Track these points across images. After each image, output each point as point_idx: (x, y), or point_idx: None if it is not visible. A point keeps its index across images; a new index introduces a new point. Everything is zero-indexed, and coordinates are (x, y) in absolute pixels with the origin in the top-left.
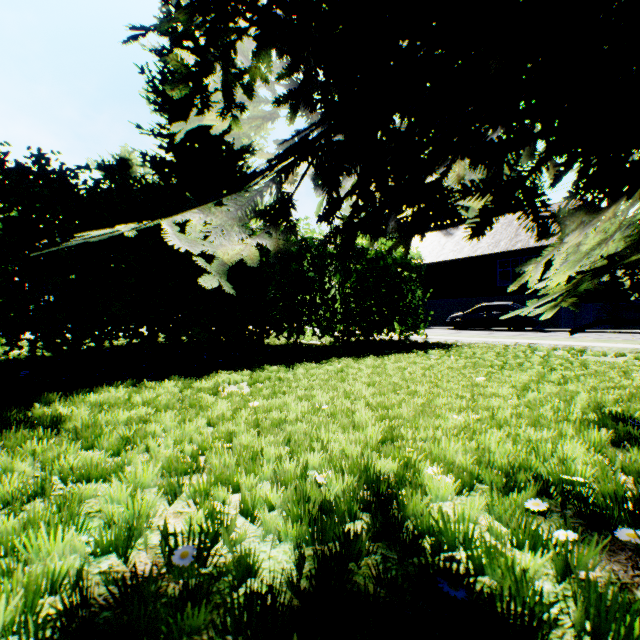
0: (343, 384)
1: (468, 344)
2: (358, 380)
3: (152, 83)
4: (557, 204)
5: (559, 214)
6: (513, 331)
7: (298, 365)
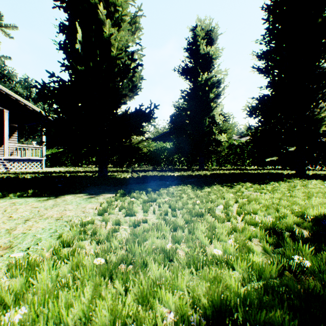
0: None
1: None
2: None
3: None
4: None
5: None
6: None
7: None
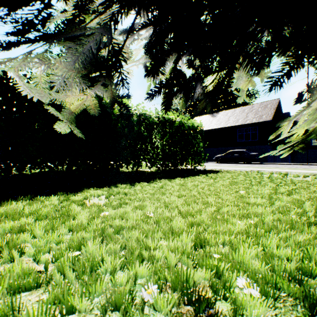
0: (163, 196)
1: (227, 171)
2: (172, 194)
3: (57, 28)
4: (266, 102)
5: (311, 85)
6: (246, 164)
7: (137, 184)
